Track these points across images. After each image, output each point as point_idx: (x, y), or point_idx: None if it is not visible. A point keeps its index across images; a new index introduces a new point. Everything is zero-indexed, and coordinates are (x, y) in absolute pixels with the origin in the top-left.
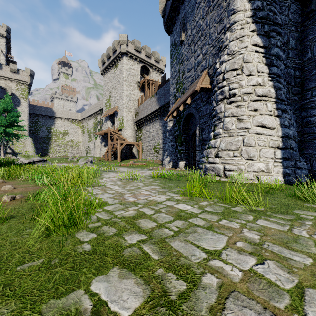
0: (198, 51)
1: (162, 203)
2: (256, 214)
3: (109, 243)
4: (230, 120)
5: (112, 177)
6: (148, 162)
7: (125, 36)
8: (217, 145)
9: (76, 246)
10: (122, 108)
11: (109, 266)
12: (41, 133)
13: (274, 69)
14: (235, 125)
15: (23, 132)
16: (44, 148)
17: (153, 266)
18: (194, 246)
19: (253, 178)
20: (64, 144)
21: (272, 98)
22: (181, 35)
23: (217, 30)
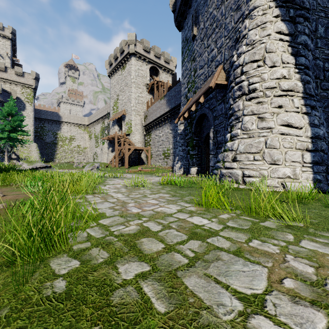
0: (212, 45)
1: (172, 215)
2: (296, 231)
3: (94, 278)
4: (250, 119)
5: (117, 184)
6: (157, 168)
7: (133, 35)
8: (235, 148)
9: (45, 283)
10: (130, 112)
11: (84, 328)
12: (47, 138)
13: (301, 59)
14: (256, 124)
15: (28, 137)
16: (50, 154)
17: (157, 328)
18: (220, 286)
19: (277, 186)
20: (71, 150)
21: (300, 92)
22: (193, 30)
23: (234, 20)
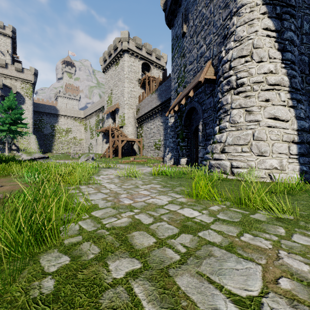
0: (201, 41)
1: (163, 207)
2: (287, 224)
3: (83, 277)
4: (238, 112)
5: (110, 175)
6: (149, 159)
7: (126, 33)
8: (223, 140)
9: (33, 283)
10: (123, 105)
11: None
12: (45, 130)
13: (288, 55)
14: (244, 117)
15: (27, 130)
16: (48, 145)
17: None
18: (213, 287)
19: (264, 176)
20: (68, 142)
21: (286, 86)
22: (183, 27)
23: (222, 17)
